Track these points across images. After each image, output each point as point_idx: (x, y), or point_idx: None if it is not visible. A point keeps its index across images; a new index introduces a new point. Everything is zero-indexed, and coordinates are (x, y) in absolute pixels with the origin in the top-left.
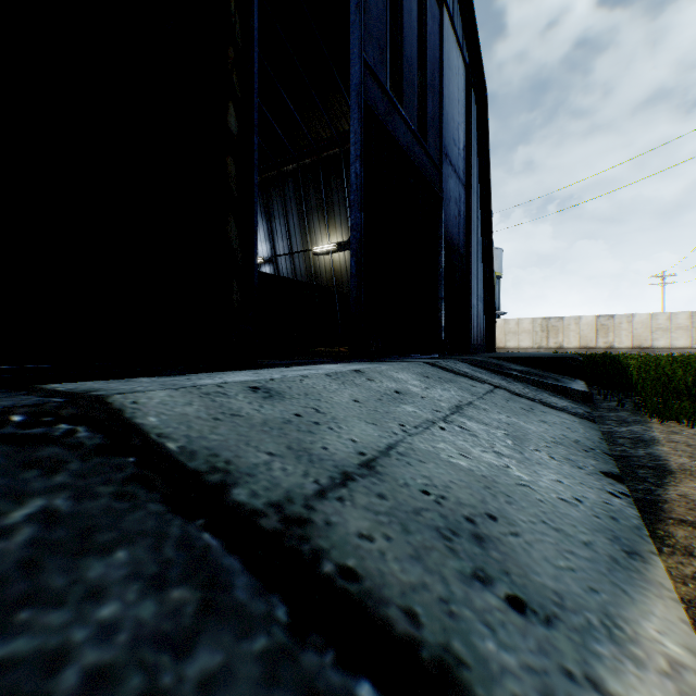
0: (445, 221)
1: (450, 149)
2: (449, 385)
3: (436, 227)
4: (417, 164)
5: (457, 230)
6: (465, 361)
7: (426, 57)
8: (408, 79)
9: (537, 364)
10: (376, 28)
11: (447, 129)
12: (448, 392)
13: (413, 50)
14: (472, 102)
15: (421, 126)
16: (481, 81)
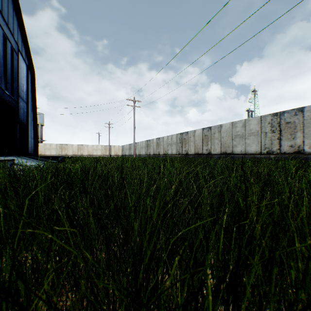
0: (20, 116)
1: (21, 93)
2: (25, 160)
3: (17, 119)
4: (11, 104)
5: (24, 117)
6: (28, 157)
7: (14, 72)
8: (9, 82)
9: (48, 158)
10: (1, 74)
11: (20, 88)
12: (25, 160)
13: (10, 73)
14: (29, 74)
15: (12, 90)
16: (33, 68)
